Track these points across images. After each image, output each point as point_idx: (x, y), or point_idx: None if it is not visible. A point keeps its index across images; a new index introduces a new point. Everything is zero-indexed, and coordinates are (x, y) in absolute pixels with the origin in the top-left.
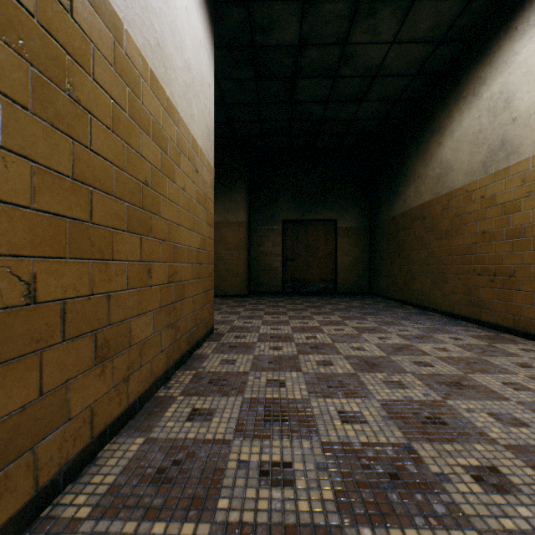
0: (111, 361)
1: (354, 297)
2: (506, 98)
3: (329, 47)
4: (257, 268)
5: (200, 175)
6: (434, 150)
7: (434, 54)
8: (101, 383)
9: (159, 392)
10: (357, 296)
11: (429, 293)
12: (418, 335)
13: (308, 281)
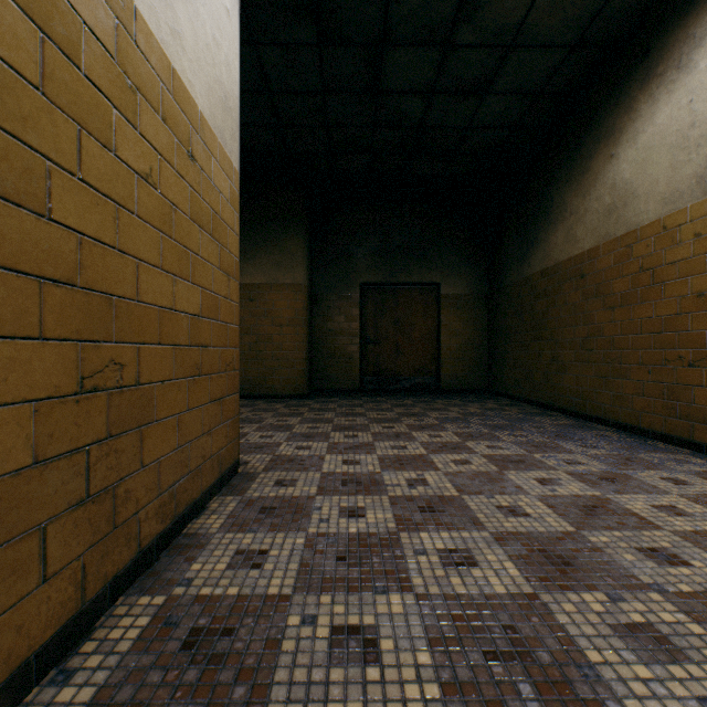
0: None
1: (468, 397)
2: None
3: None
4: (322, 355)
5: (201, 170)
6: (600, 169)
7: (609, 6)
8: None
9: (28, 701)
10: (471, 395)
11: (591, 394)
12: (604, 474)
13: (398, 373)
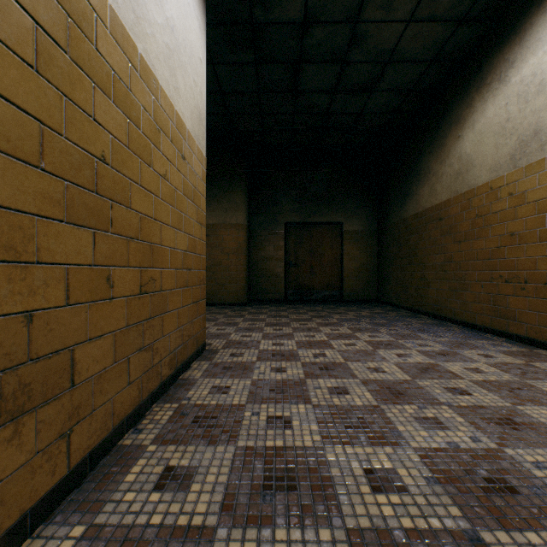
0: (35, 413)
1: (362, 305)
2: (541, 80)
3: (338, 25)
4: (257, 274)
5: (188, 164)
6: (452, 145)
7: (454, 36)
8: (13, 451)
9: (125, 438)
10: (365, 304)
11: (446, 302)
12: (442, 351)
13: (312, 288)
